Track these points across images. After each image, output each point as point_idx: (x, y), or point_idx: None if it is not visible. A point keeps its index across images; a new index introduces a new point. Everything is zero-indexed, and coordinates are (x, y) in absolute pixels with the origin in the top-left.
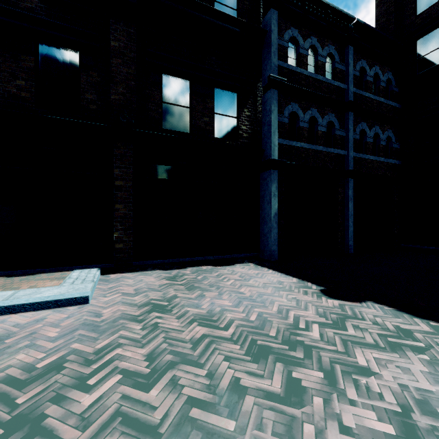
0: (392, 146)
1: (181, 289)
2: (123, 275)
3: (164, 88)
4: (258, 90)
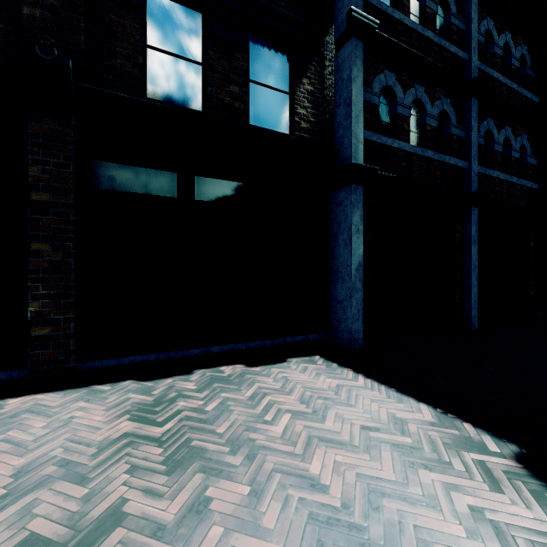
0: (526, 161)
1: (149, 467)
2: (40, 400)
3: (151, 20)
4: (327, 49)
